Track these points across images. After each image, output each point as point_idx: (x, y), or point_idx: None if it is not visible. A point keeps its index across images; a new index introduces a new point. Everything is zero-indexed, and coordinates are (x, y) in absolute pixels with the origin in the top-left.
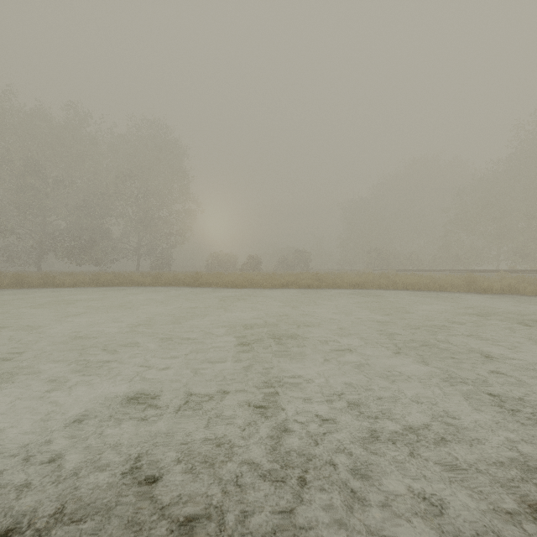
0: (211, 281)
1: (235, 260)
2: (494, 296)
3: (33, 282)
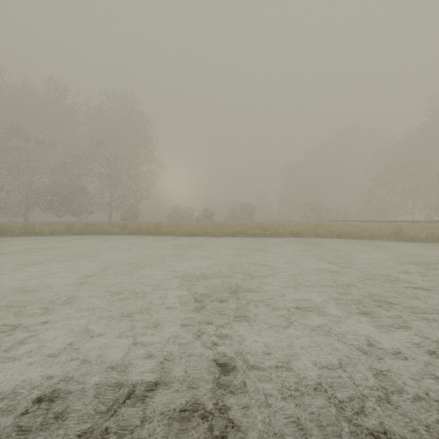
0: (170, 230)
1: (191, 212)
2: (421, 244)
3: (16, 231)
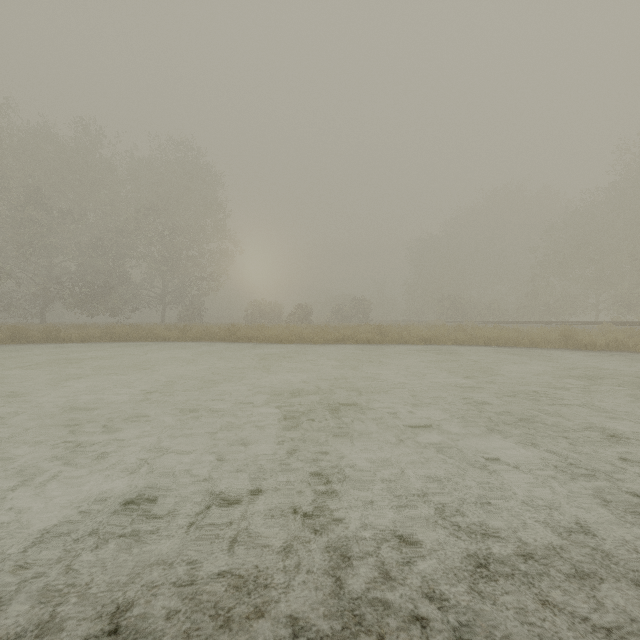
0: (250, 335)
1: (280, 310)
2: (599, 354)
3: (33, 336)
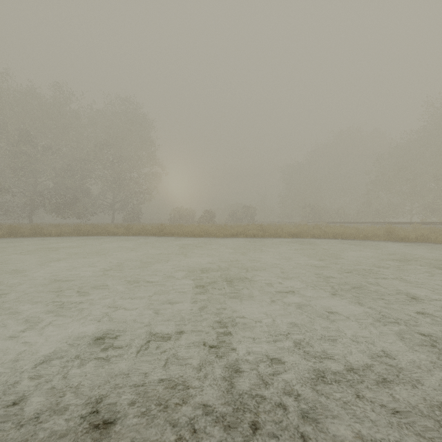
0: (173, 231)
1: (193, 214)
2: (410, 244)
3: (25, 232)
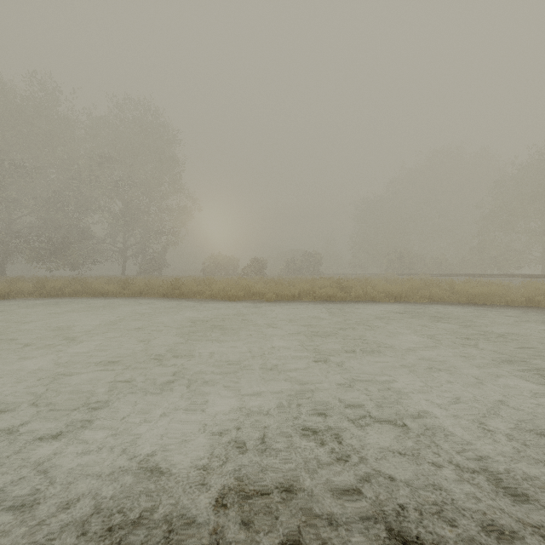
0: (195, 290)
1: (235, 263)
2: None
3: None
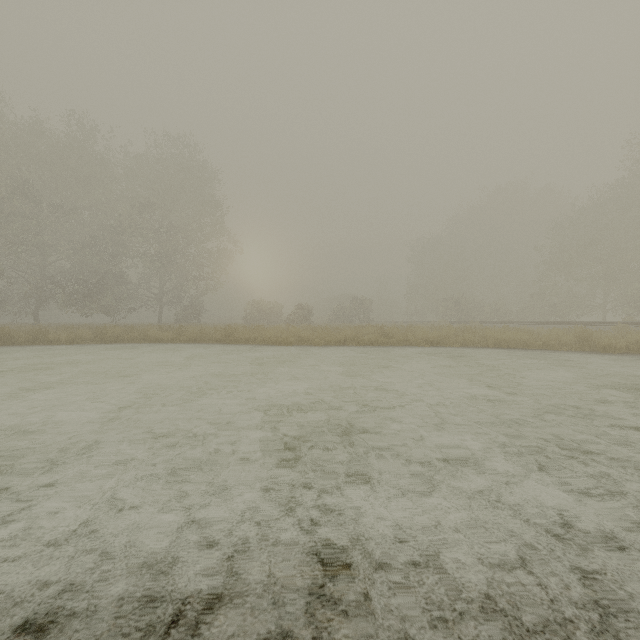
0: (247, 336)
1: (279, 310)
2: (621, 357)
3: (20, 338)
